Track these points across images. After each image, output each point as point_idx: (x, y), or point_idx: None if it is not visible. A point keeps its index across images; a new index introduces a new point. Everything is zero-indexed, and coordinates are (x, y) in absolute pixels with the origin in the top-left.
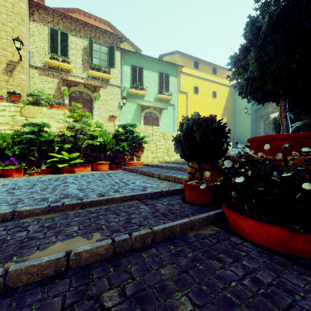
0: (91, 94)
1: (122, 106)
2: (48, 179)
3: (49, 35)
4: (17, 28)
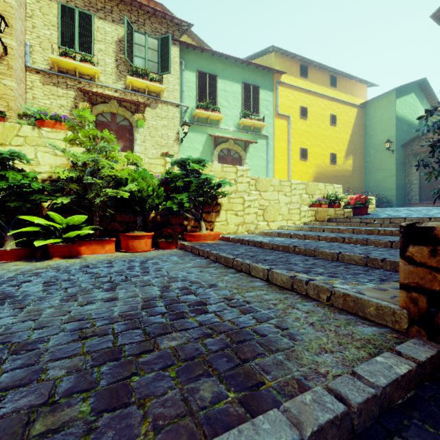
0: (131, 117)
1: (183, 138)
2: None
3: (59, 17)
4: None
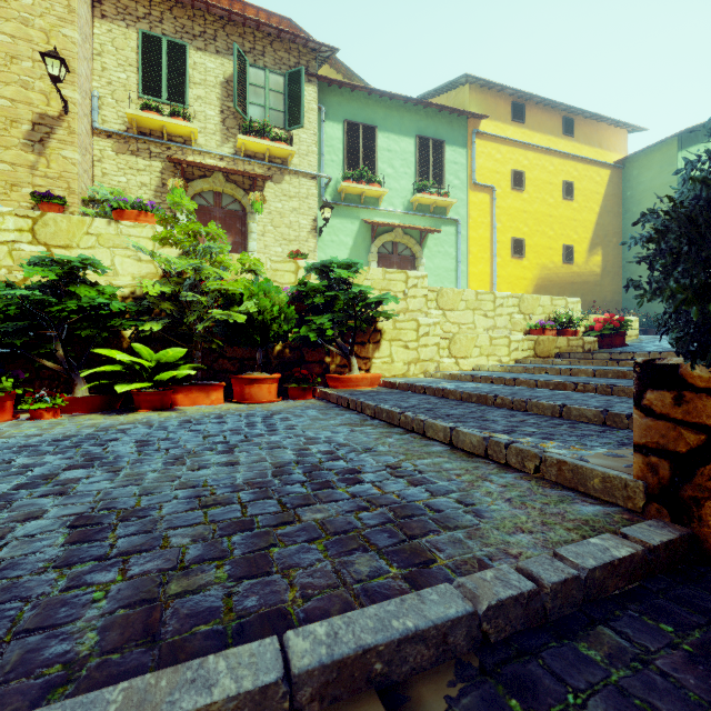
0: (243, 198)
1: (322, 227)
2: (57, 438)
3: (139, 52)
4: (57, 32)
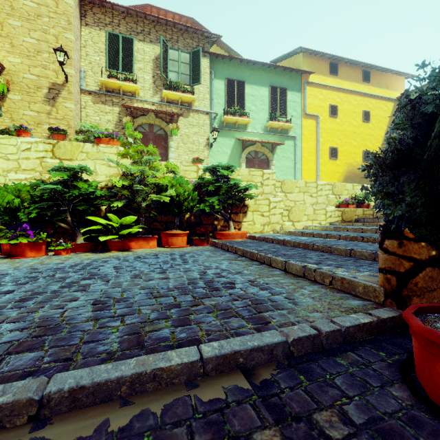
0: (166, 127)
1: (212, 143)
2: (72, 264)
3: (106, 44)
4: (62, 36)
